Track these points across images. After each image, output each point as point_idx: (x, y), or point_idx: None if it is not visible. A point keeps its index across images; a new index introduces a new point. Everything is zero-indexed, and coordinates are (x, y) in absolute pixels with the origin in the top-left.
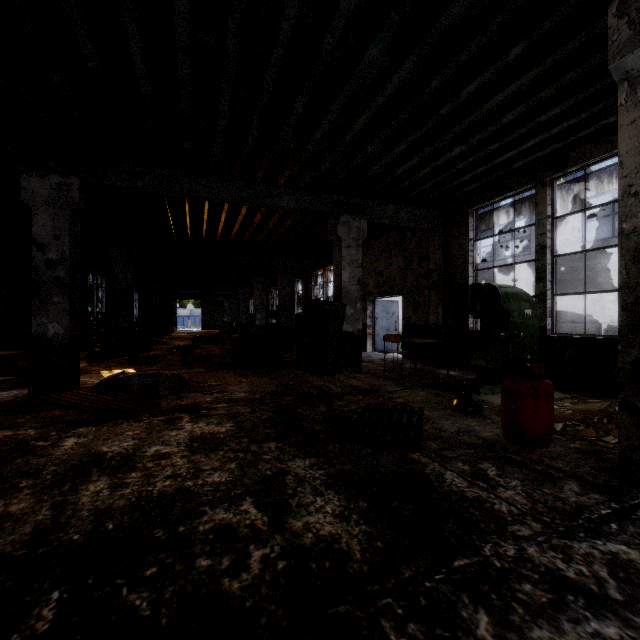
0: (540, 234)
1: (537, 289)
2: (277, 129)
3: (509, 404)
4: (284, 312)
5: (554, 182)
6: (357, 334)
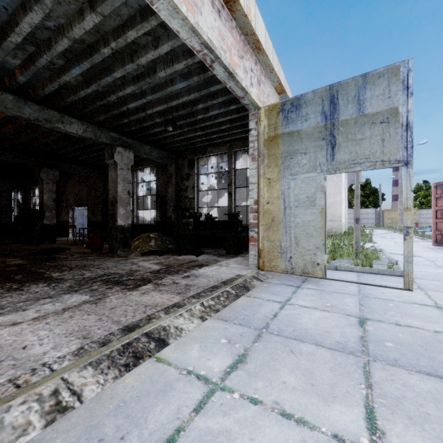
0: (133, 188)
1: (132, 207)
2: (0, 132)
3: (91, 241)
4: (4, 214)
5: (137, 170)
6: (53, 225)
